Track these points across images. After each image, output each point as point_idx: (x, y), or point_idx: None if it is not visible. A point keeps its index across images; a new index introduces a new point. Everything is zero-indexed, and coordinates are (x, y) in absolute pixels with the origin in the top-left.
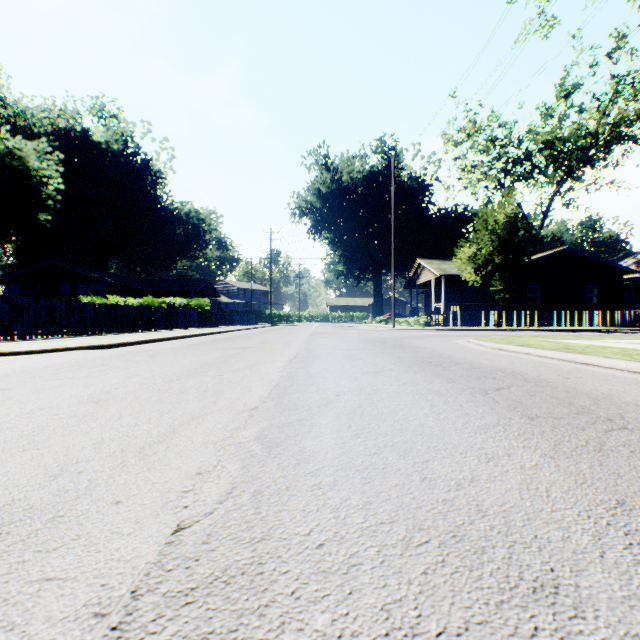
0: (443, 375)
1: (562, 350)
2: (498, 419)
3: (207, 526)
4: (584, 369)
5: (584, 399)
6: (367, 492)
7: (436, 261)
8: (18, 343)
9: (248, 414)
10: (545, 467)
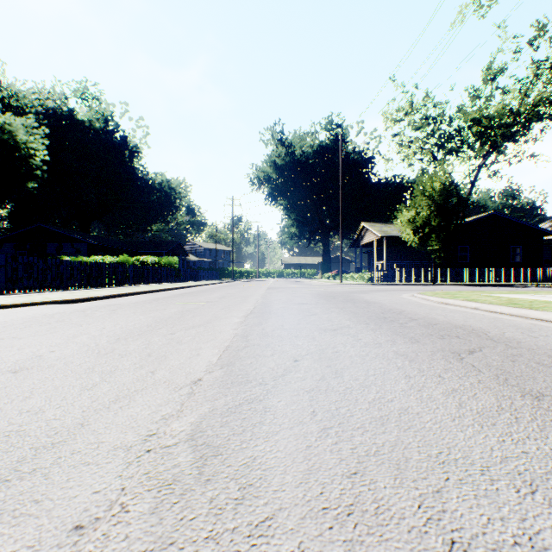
0: (403, 333)
1: (510, 305)
2: (497, 399)
3: None
4: (543, 326)
5: None
6: None
7: (378, 224)
8: None
9: (188, 391)
10: None
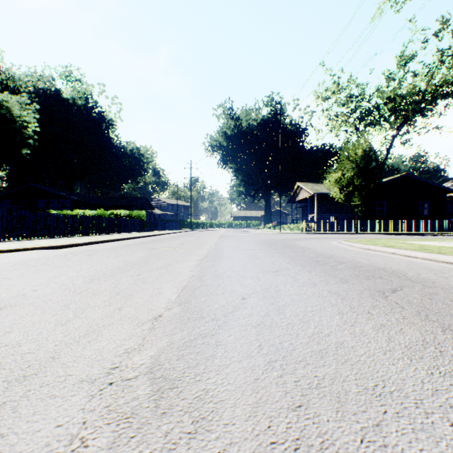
0: (334, 274)
1: (423, 250)
2: (421, 334)
3: None
4: (451, 268)
5: None
6: None
7: (310, 184)
8: None
9: (149, 326)
10: None
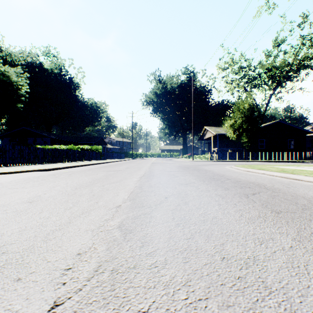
0: (222, 185)
1: (281, 172)
2: (259, 213)
3: (75, 303)
4: (295, 182)
5: (303, 200)
6: (187, 270)
7: (213, 127)
8: (2, 168)
9: (115, 210)
10: (298, 249)
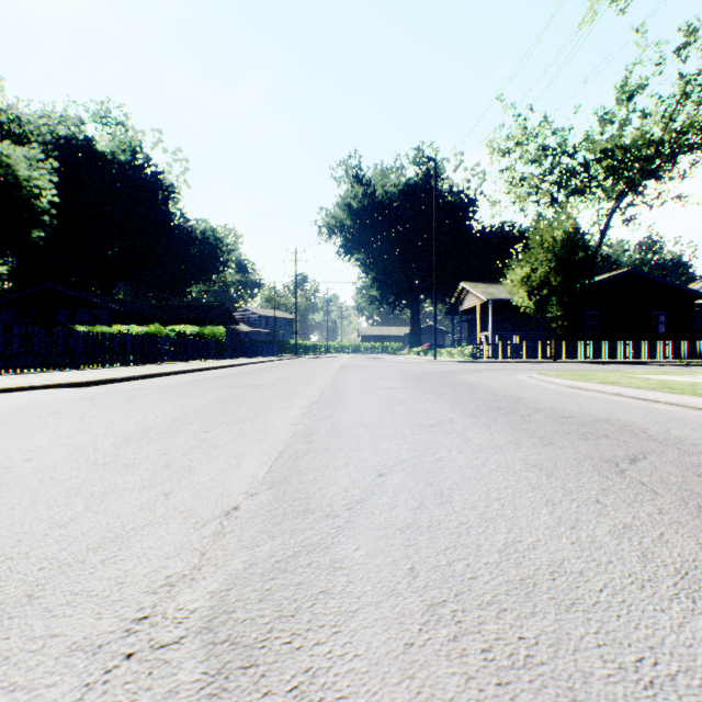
0: (529, 431)
1: (666, 390)
2: (699, 544)
3: None
4: None
5: None
6: None
7: (482, 284)
8: None
9: (214, 529)
10: None
